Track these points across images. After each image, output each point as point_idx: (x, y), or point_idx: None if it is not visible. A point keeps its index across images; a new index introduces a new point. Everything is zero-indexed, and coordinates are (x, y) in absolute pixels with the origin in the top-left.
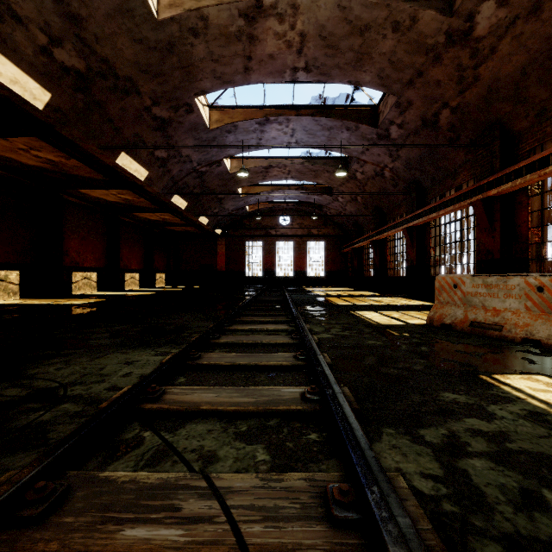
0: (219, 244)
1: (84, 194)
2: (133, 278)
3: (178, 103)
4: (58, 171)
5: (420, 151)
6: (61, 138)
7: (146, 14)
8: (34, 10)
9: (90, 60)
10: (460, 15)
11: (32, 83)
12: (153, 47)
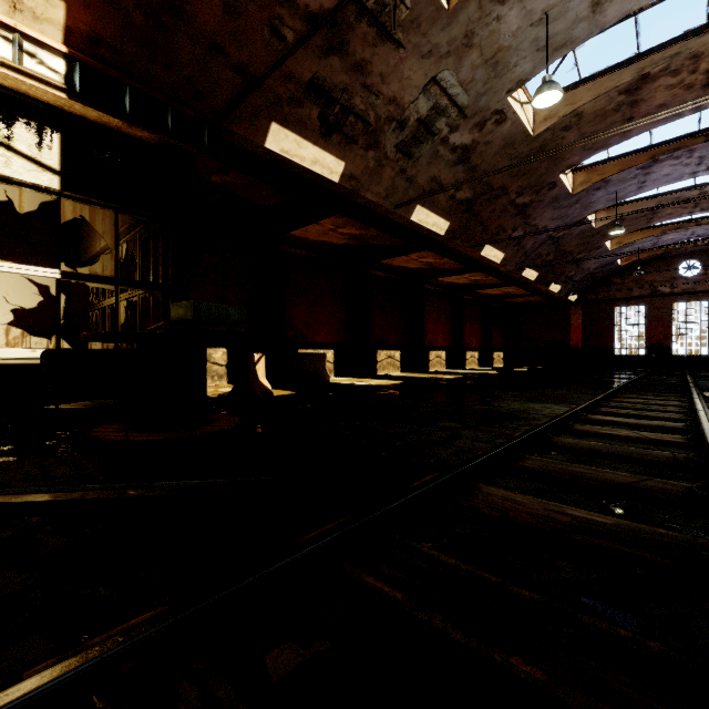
0: (573, 313)
1: (439, 281)
2: (472, 356)
3: (540, 186)
4: (429, 268)
5: None
6: (444, 247)
7: (524, 138)
8: (451, 177)
9: (476, 188)
10: None
11: (441, 221)
12: (525, 156)
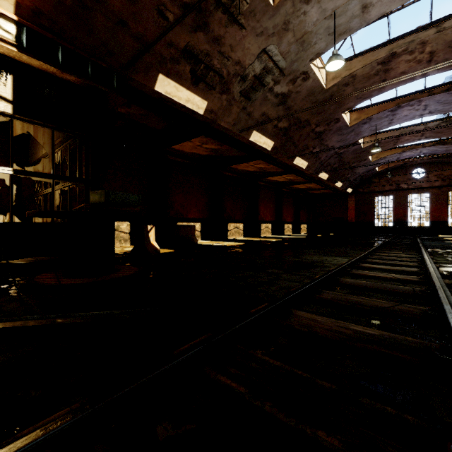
0: (349, 200)
1: (267, 179)
2: (288, 227)
3: (330, 121)
4: (261, 171)
5: None
6: (271, 158)
7: (320, 90)
8: (275, 113)
9: (290, 121)
10: None
11: (269, 141)
12: (321, 101)
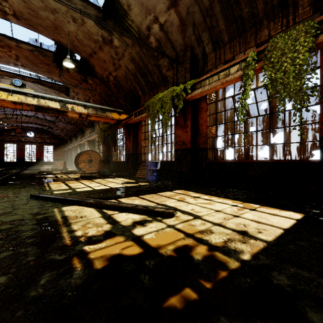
0: None
1: None
2: None
3: None
4: None
5: (72, 127)
6: None
7: None
8: None
9: None
10: None
11: None
12: None
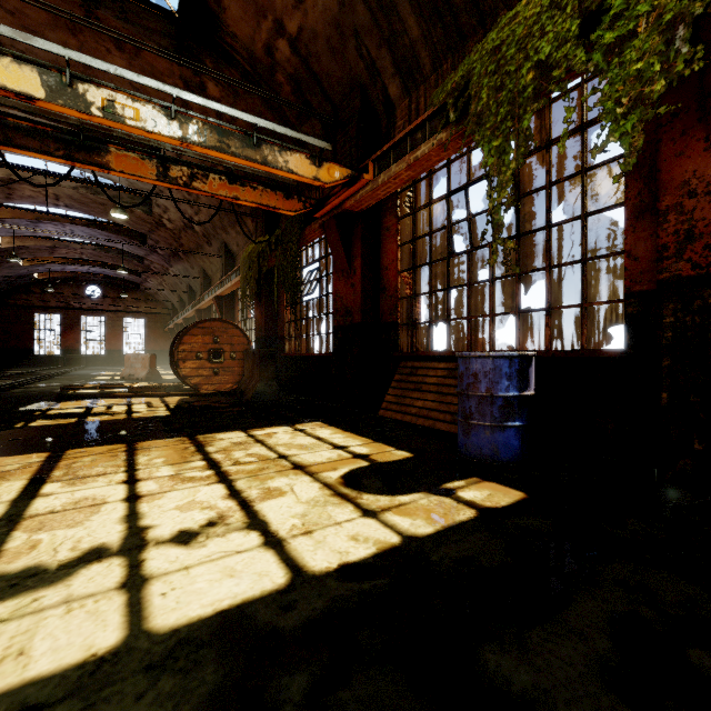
0: None
1: None
2: None
3: None
4: None
5: (182, 267)
6: None
7: None
8: None
9: None
10: (156, 218)
11: None
12: None
